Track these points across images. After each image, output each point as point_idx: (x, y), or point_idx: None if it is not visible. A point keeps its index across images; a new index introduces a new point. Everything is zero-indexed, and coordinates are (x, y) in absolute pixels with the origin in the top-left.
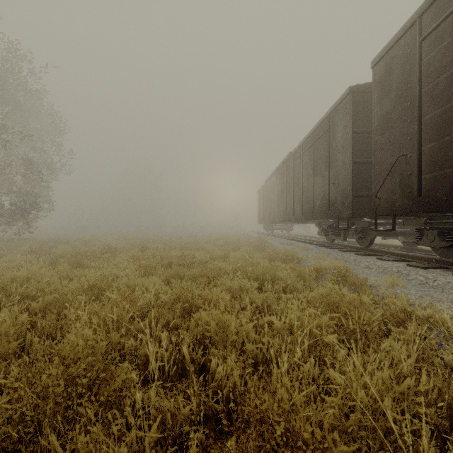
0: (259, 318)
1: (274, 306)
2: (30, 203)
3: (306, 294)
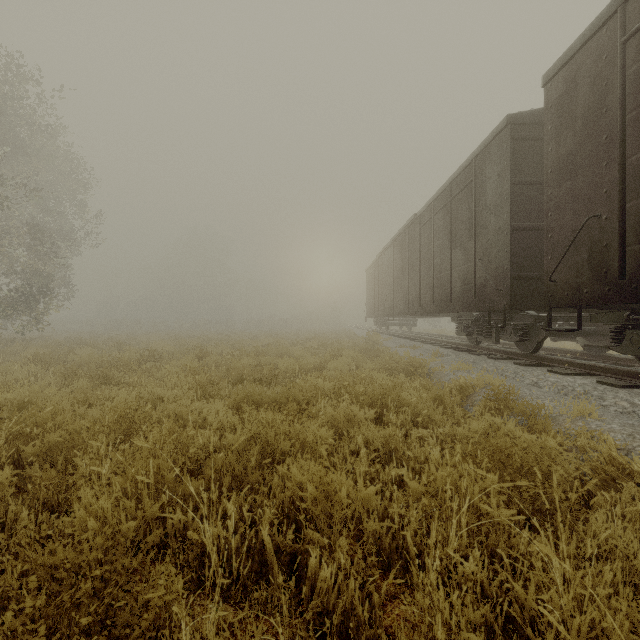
0: (380, 471)
1: (403, 449)
2: (39, 288)
3: (449, 429)
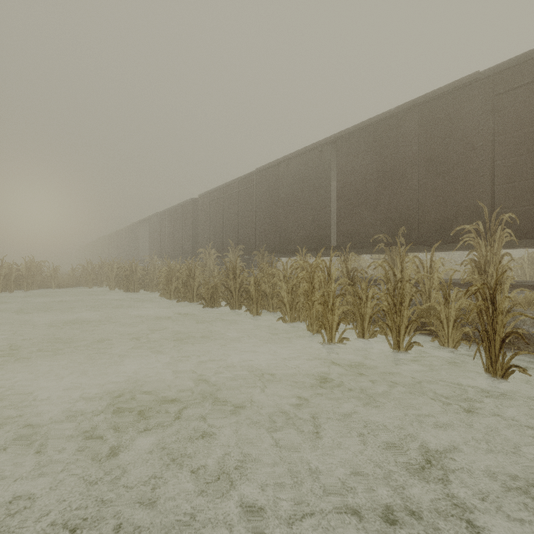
0: None
1: None
2: None
3: None
